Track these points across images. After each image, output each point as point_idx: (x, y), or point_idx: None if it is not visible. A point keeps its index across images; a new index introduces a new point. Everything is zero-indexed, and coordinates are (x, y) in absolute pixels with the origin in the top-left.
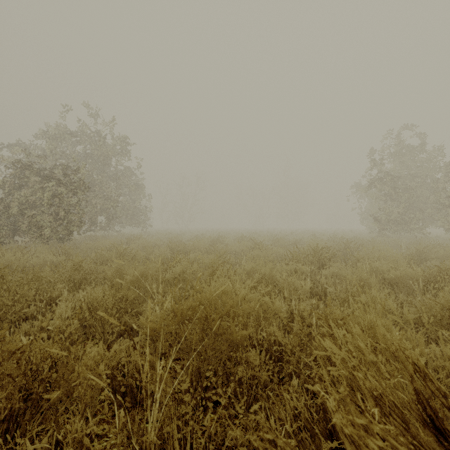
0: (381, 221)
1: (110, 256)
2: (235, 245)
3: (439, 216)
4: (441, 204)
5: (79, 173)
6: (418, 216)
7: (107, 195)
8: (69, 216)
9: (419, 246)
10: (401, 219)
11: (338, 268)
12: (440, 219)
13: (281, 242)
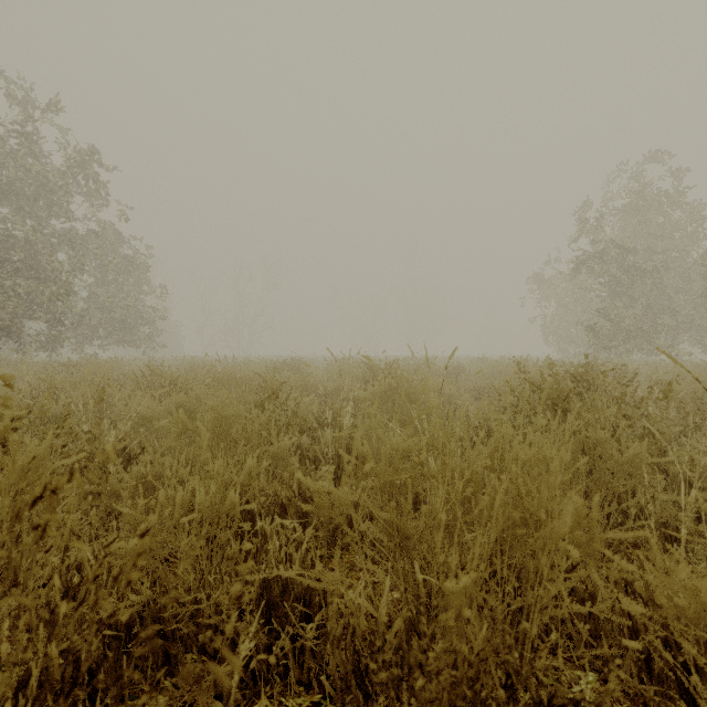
0: (598, 333)
1: None
2: (326, 375)
3: None
4: None
5: None
6: (668, 322)
7: (46, 271)
8: None
9: None
10: (635, 328)
11: None
12: None
13: (428, 369)
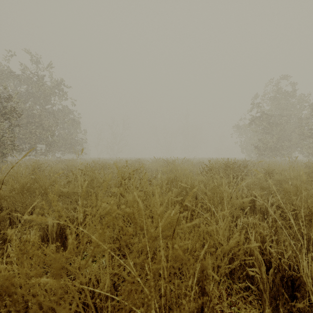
0: (259, 148)
1: (21, 171)
2: (151, 164)
3: (303, 144)
4: (305, 135)
5: (11, 101)
6: (287, 144)
7: (46, 126)
8: (1, 140)
9: (308, 162)
10: (274, 146)
11: (257, 180)
12: (304, 146)
13: (188, 163)
